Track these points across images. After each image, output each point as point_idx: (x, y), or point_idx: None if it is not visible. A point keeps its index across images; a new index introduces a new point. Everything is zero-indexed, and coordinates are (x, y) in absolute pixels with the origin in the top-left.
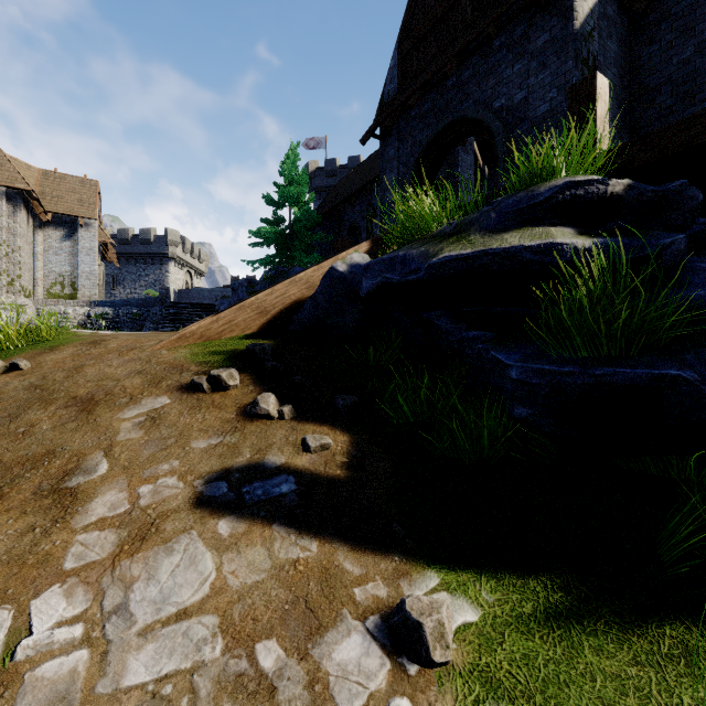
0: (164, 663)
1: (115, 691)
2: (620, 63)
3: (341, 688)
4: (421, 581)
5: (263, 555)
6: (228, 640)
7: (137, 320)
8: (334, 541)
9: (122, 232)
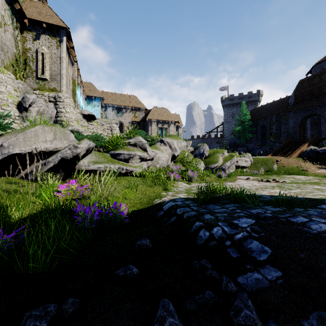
0: None
1: None
2: None
3: None
4: None
5: None
6: None
7: None
8: None
9: None
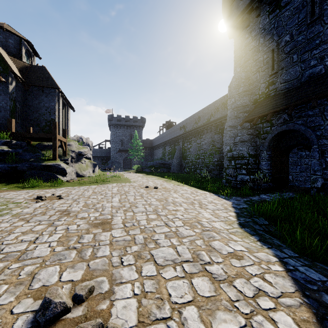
0: None
1: None
2: (22, 96)
3: None
4: None
5: None
6: None
7: None
8: None
9: None
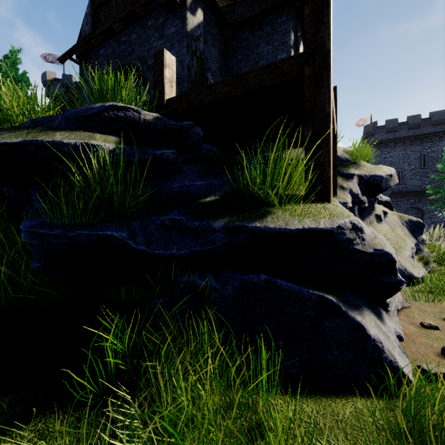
0: None
1: None
2: (220, 63)
3: None
4: None
5: None
6: None
7: None
8: None
9: None
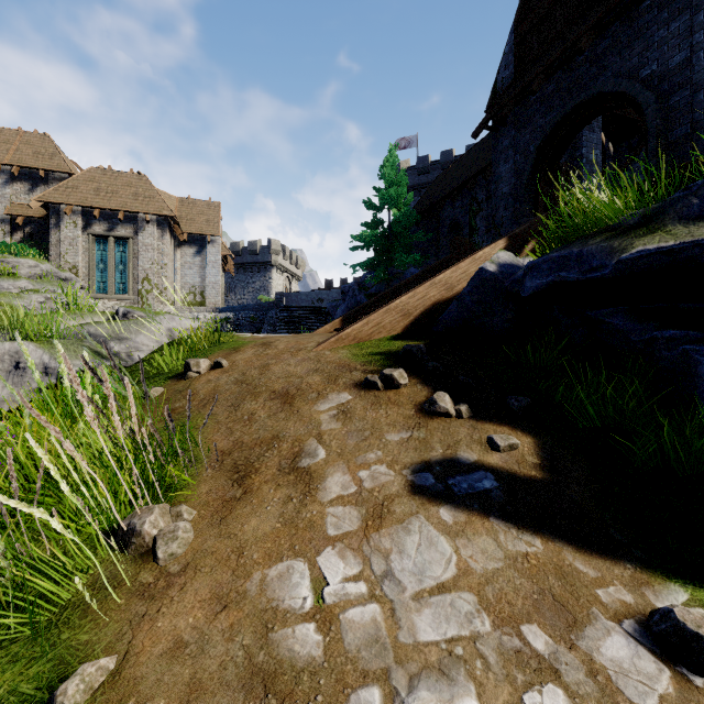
0: (445, 627)
1: (415, 643)
2: None
3: (625, 684)
4: (667, 594)
5: (492, 545)
6: (493, 617)
7: (254, 323)
8: (555, 540)
9: (234, 245)
